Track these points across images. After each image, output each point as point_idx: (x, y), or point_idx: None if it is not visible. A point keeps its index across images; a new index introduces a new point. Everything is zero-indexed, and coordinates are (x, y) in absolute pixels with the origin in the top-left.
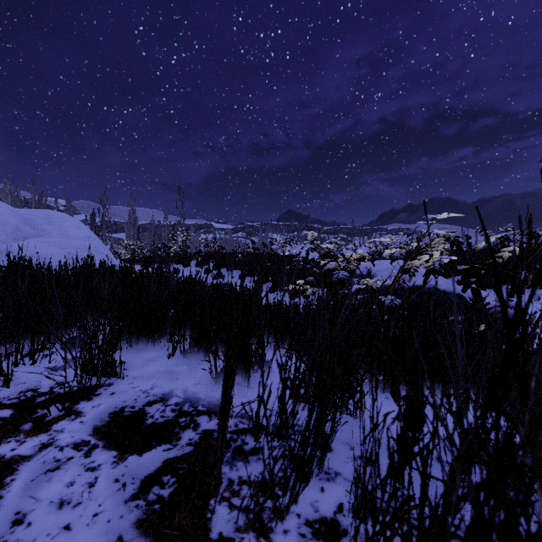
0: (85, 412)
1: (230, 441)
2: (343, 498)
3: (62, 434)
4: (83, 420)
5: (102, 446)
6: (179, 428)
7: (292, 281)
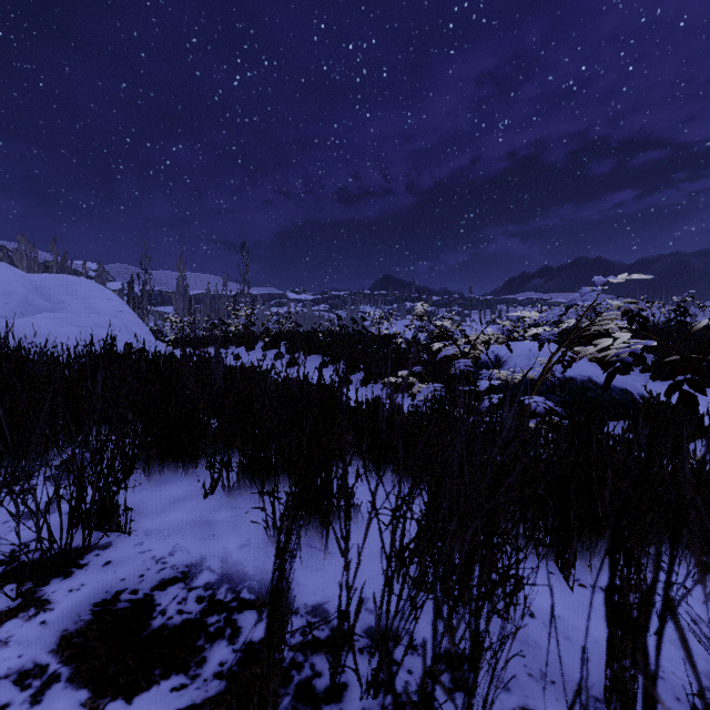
0: (55, 602)
1: (291, 669)
2: None
3: (4, 648)
4: (47, 619)
5: (65, 678)
6: (205, 637)
7: (391, 370)
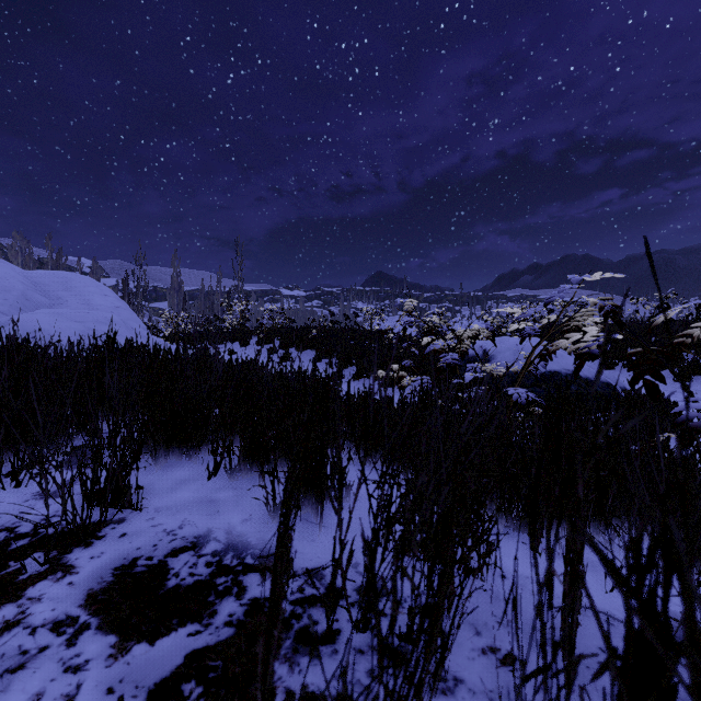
0: (79, 567)
1: (291, 619)
2: None
3: (38, 604)
4: (73, 580)
5: (95, 627)
6: (215, 594)
7: (383, 365)
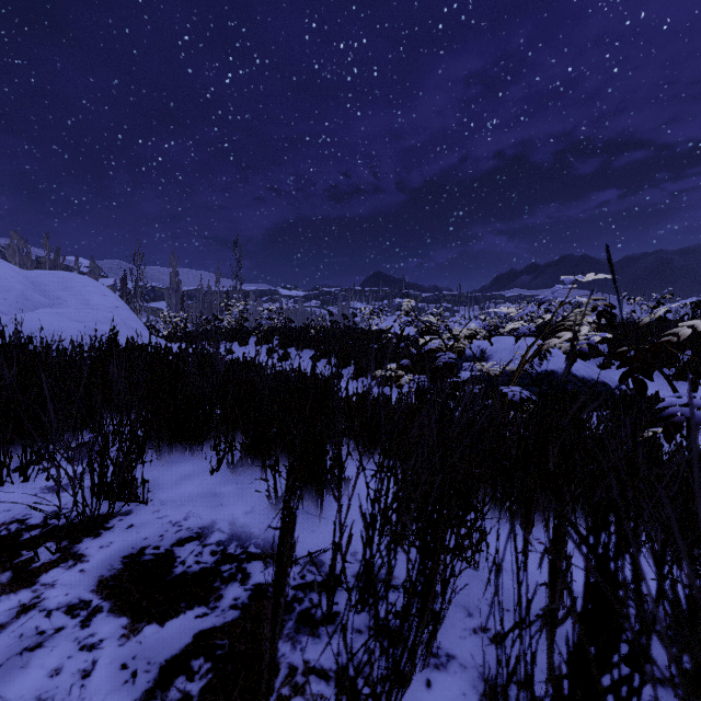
0: (89, 556)
1: (293, 602)
2: (460, 698)
3: (52, 589)
4: (84, 568)
5: (107, 610)
6: (220, 580)
7: (381, 364)
